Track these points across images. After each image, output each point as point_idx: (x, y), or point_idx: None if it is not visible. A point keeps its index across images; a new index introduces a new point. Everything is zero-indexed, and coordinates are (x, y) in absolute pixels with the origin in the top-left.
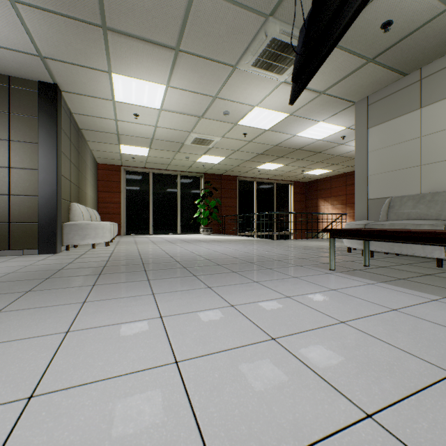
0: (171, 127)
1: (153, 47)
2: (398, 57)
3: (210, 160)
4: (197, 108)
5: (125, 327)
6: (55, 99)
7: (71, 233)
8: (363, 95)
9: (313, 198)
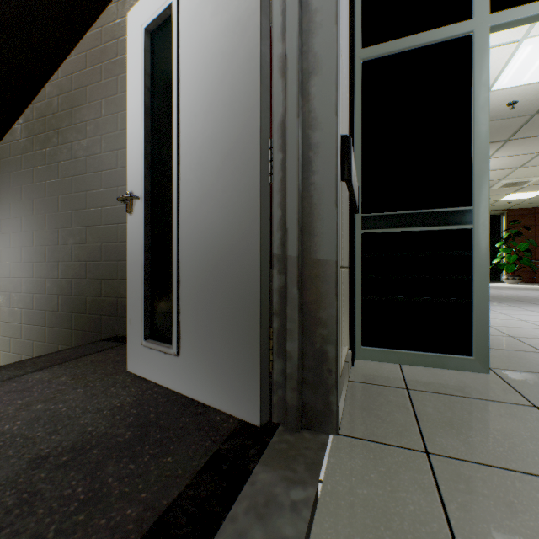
0: None
1: None
2: None
3: (519, 197)
4: (515, 163)
5: (514, 310)
6: None
7: None
8: None
9: None
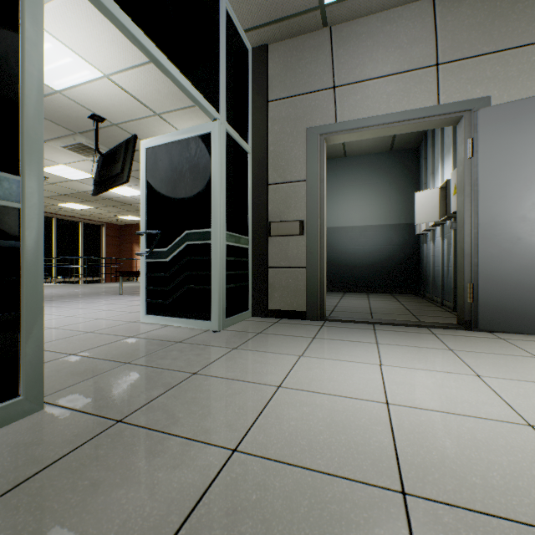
0: None
1: None
2: None
3: None
4: None
5: None
6: None
7: None
8: None
9: (129, 243)
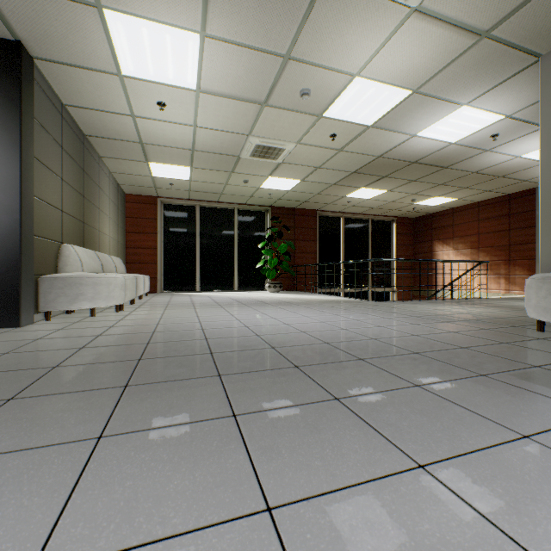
0: (218, 126)
1: None
2: None
3: (278, 185)
4: (257, 84)
5: None
6: (17, 67)
7: (52, 292)
8: None
9: (426, 241)
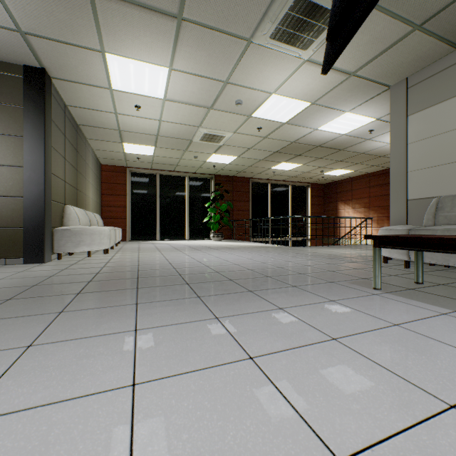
0: (177, 121)
1: (151, 14)
2: (454, 22)
3: (220, 160)
4: (205, 97)
5: (64, 412)
6: (42, 86)
7: (63, 240)
8: (401, 76)
9: (332, 202)
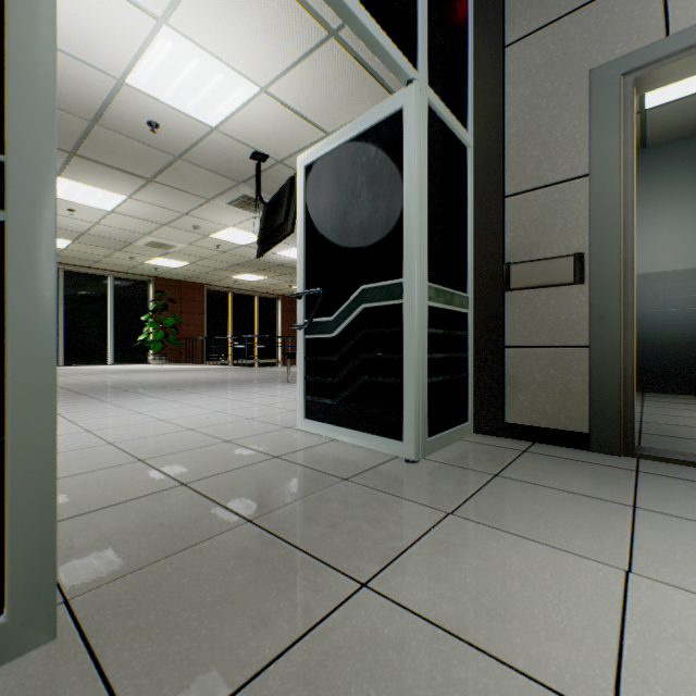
0: (120, 227)
1: (124, 173)
2: None
3: (167, 263)
4: (162, 218)
5: (155, 404)
6: None
7: None
8: None
9: None
